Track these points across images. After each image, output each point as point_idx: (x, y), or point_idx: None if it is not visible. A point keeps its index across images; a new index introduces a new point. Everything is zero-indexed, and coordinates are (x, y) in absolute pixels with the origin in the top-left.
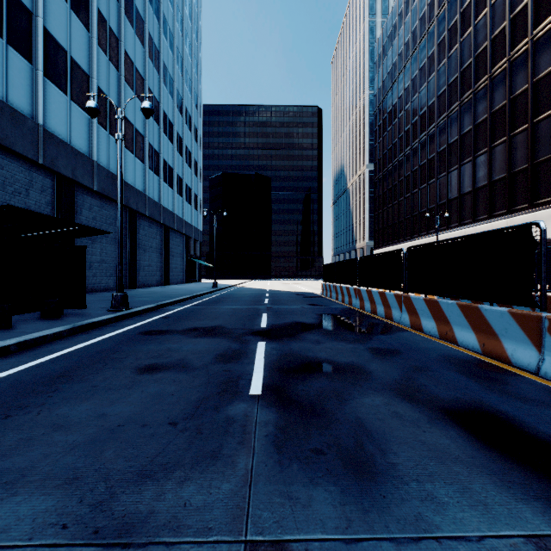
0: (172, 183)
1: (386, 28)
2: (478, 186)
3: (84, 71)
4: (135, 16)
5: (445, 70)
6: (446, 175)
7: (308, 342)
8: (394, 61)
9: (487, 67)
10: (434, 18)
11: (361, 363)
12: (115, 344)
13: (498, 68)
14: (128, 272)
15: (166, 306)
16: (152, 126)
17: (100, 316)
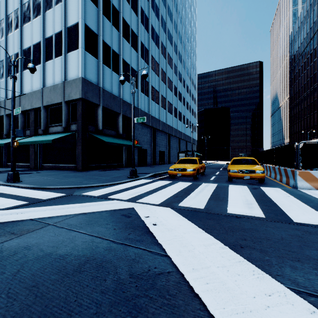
0: (188, 125)
1: (295, 28)
2: None
3: (171, 104)
4: (180, 76)
5: None
6: None
7: None
8: (299, 46)
9: None
10: (315, 31)
11: None
12: None
13: None
14: None
15: None
16: (183, 108)
17: None
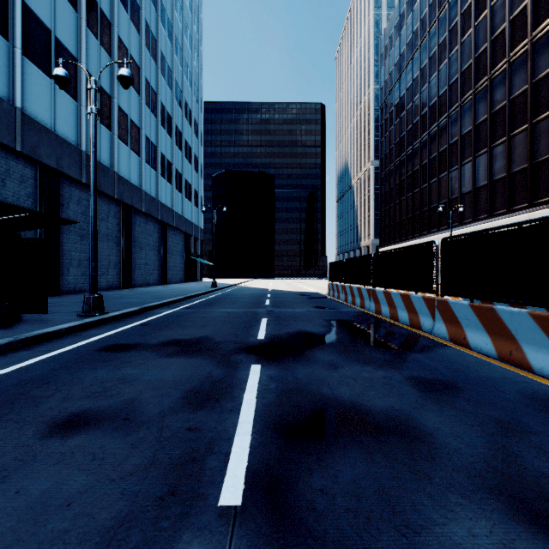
0: (171, 179)
1: (393, 18)
2: (495, 178)
3: (71, 53)
4: (130, 1)
5: (458, 57)
6: (459, 168)
7: (320, 365)
8: (402, 51)
9: (506, 50)
10: (445, 3)
11: (408, 412)
12: (54, 369)
13: (518, 50)
14: (122, 271)
15: (153, 308)
16: (149, 118)
17: (62, 323)
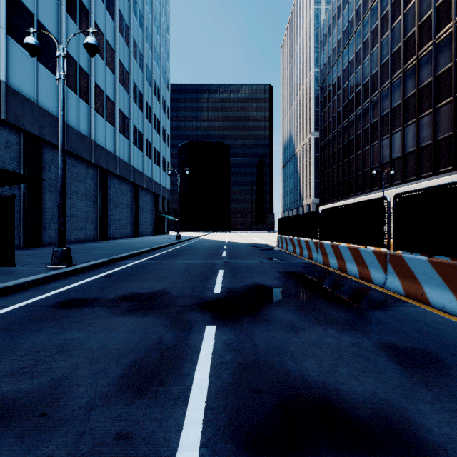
0: (142, 147)
1: (332, 10)
2: (422, 145)
3: (53, 35)
4: None
5: (388, 41)
6: (389, 136)
7: (279, 327)
8: (339, 38)
9: (432, 33)
10: None
11: (398, 404)
12: None
13: (443, 33)
14: (99, 225)
15: (120, 260)
16: (123, 95)
17: (27, 276)
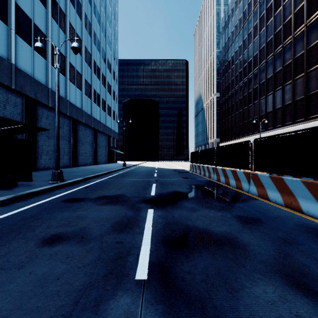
0: (99, 104)
1: (227, 11)
2: (285, 104)
3: (43, 32)
4: (76, 2)
5: (264, 34)
6: (265, 97)
7: (186, 209)
8: (232, 30)
9: (292, 30)
10: (257, 3)
11: (234, 234)
12: (39, 211)
13: (298, 30)
14: (72, 157)
15: (90, 178)
16: (87, 69)
17: (41, 187)
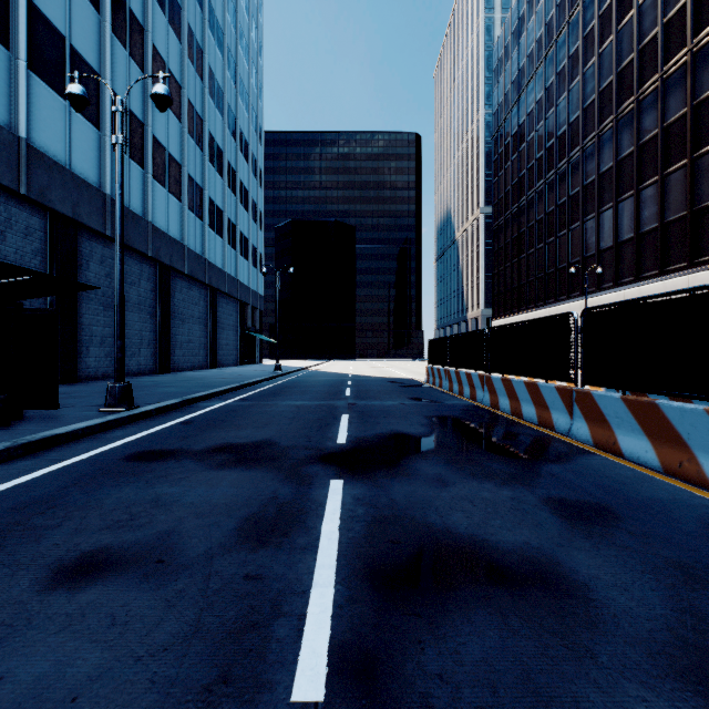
0: (222, 231)
1: (510, 22)
2: (643, 230)
3: (92, 67)
4: None
5: (594, 72)
6: (596, 216)
7: (423, 481)
8: (521, 65)
9: (658, 63)
10: (578, 2)
11: (550, 552)
12: (63, 486)
13: (674, 63)
14: (159, 350)
15: (198, 401)
16: (193, 152)
17: (78, 422)
